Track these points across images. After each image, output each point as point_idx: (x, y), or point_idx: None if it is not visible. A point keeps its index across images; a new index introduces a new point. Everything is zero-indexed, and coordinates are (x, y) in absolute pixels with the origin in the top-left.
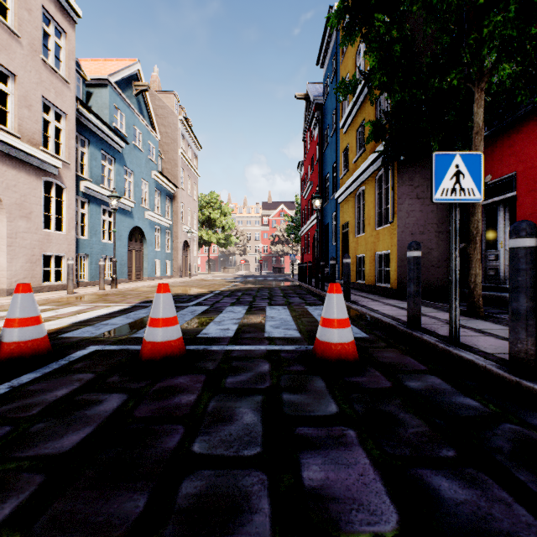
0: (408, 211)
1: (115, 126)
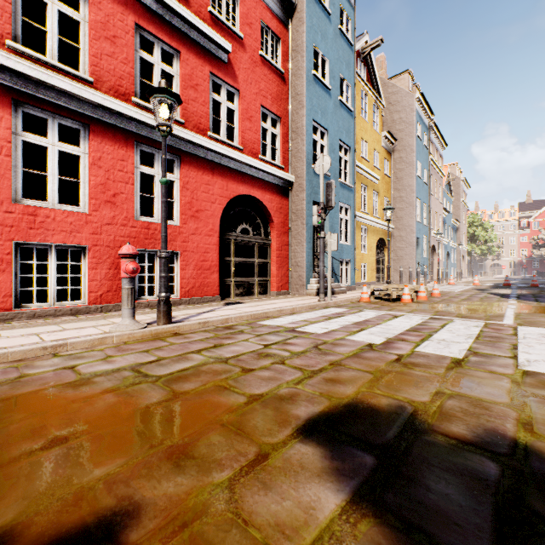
0: None
1: (444, 207)
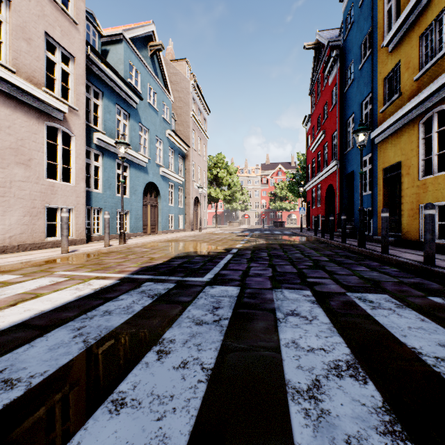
0: None
1: (129, 81)
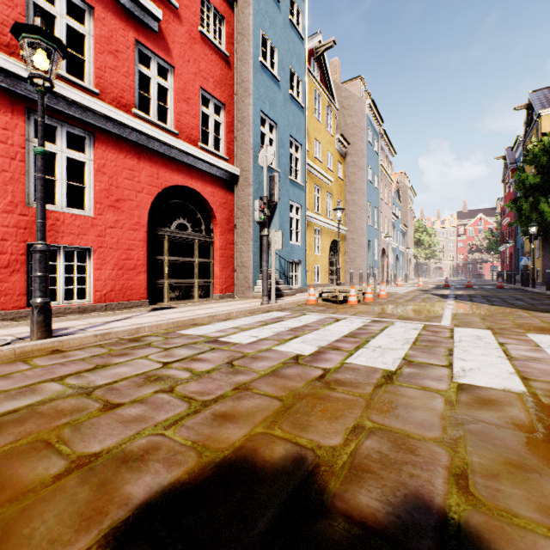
0: (546, 254)
1: (393, 212)
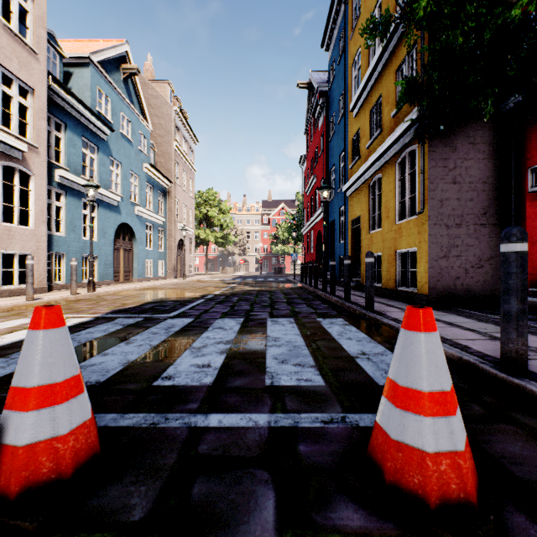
0: (441, 199)
1: (98, 110)
